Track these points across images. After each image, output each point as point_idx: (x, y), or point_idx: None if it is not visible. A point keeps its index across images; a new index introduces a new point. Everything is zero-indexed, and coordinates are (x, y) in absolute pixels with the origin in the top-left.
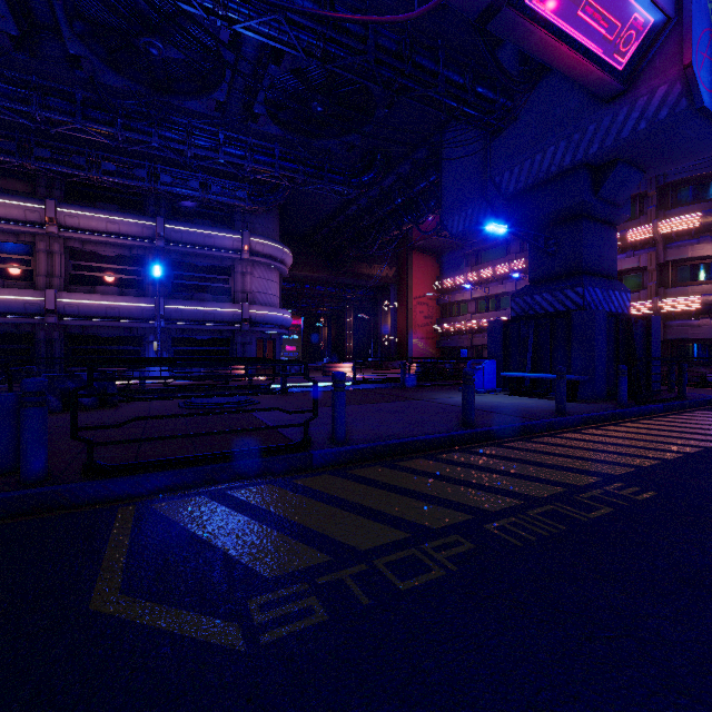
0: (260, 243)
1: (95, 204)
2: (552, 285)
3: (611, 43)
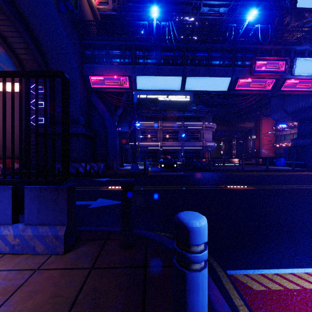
0: (208, 124)
1: (168, 119)
2: (303, 138)
3: (309, 87)
